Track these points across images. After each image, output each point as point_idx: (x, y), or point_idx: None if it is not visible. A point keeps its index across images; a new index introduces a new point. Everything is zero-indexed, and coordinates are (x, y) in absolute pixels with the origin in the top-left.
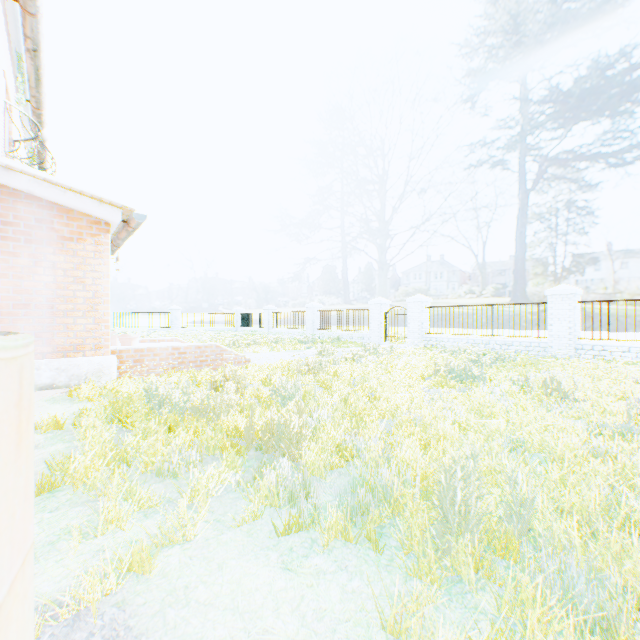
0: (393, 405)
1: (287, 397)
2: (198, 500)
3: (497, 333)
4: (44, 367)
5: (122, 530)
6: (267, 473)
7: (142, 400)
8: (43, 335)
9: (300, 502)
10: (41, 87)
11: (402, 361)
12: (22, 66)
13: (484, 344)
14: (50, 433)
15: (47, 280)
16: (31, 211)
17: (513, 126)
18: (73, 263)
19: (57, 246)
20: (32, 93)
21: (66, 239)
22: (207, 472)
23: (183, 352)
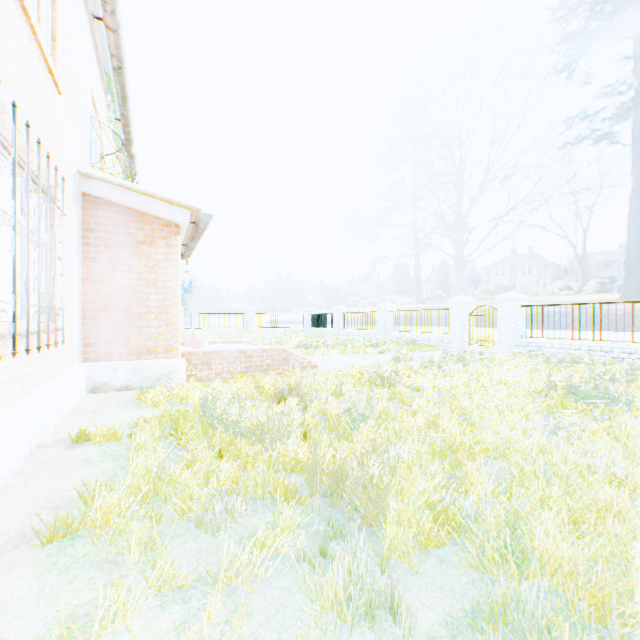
0: (502, 440)
1: (358, 419)
2: (234, 585)
3: (623, 338)
4: (120, 368)
5: (125, 632)
6: (332, 543)
7: (200, 411)
8: (120, 337)
9: (383, 632)
10: (128, 104)
11: (497, 372)
12: (111, 86)
13: (604, 352)
14: (105, 445)
15: (123, 284)
16: (109, 217)
17: (629, 87)
18: (146, 266)
19: (132, 250)
20: (121, 112)
21: (140, 243)
22: (247, 545)
23: (249, 355)
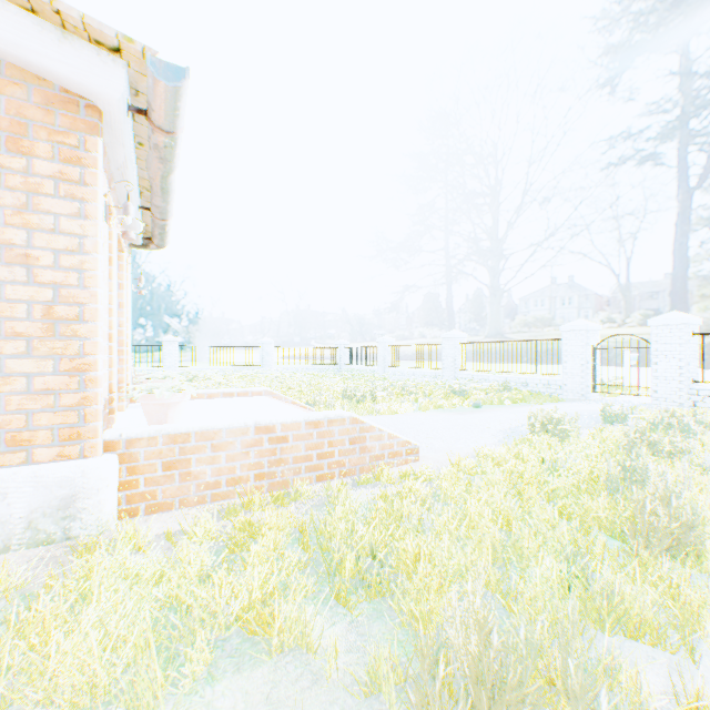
0: None
1: None
2: None
3: None
4: None
5: None
6: None
7: None
8: None
9: None
10: None
11: None
12: None
13: None
14: None
15: None
16: None
17: None
18: None
19: None
20: None
21: None
22: None
23: (280, 437)
